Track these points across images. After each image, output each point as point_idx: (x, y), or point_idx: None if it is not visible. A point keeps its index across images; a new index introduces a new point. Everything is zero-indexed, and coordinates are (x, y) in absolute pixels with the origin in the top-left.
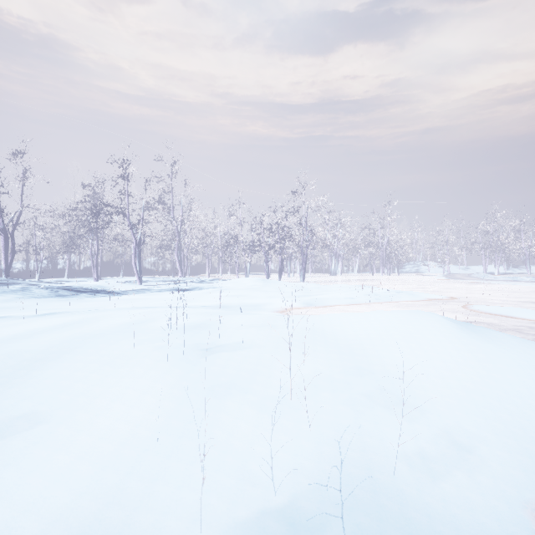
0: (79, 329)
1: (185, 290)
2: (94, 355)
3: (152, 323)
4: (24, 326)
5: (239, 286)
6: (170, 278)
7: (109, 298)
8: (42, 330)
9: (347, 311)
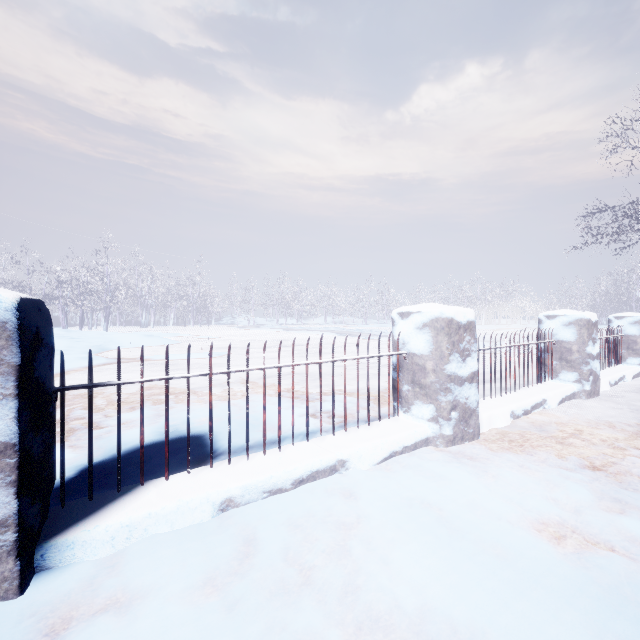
0: None
1: None
2: None
3: None
4: None
5: None
6: None
7: None
8: None
9: None
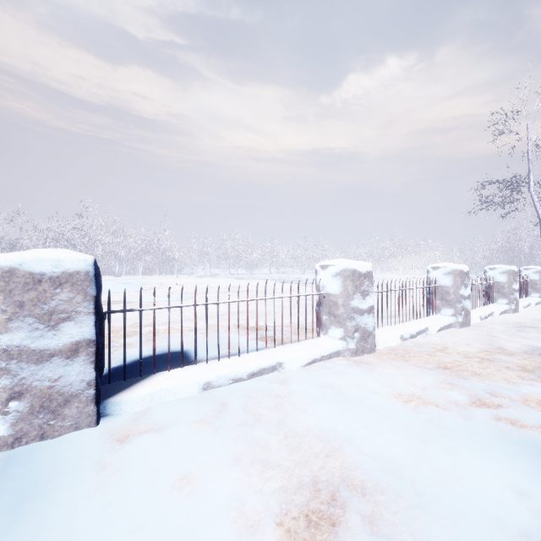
0: None
1: None
2: None
3: None
4: None
5: None
6: None
7: None
8: None
9: None
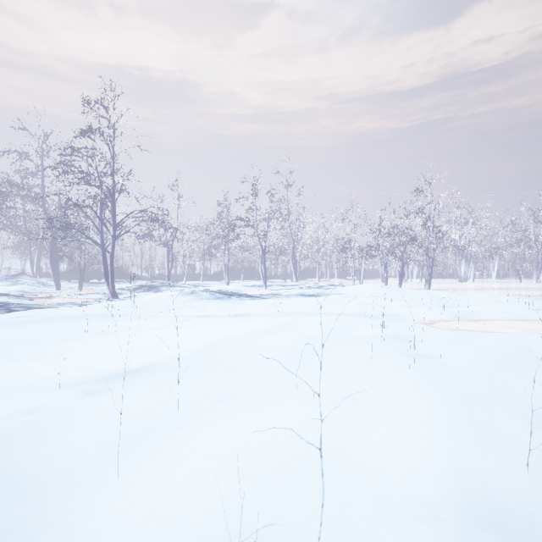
0: (298, 332)
1: (311, 296)
2: (339, 355)
3: (351, 331)
4: (243, 325)
5: (362, 293)
6: (286, 283)
7: (254, 301)
8: (268, 330)
9: (513, 328)
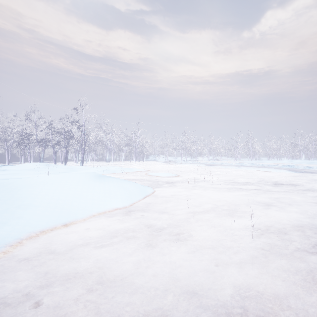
0: None
1: None
2: None
3: None
4: None
5: (22, 168)
6: None
7: None
8: None
9: None
